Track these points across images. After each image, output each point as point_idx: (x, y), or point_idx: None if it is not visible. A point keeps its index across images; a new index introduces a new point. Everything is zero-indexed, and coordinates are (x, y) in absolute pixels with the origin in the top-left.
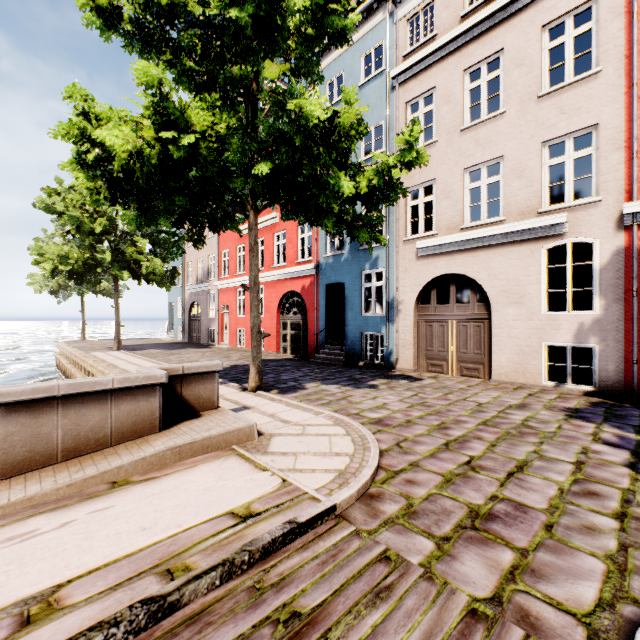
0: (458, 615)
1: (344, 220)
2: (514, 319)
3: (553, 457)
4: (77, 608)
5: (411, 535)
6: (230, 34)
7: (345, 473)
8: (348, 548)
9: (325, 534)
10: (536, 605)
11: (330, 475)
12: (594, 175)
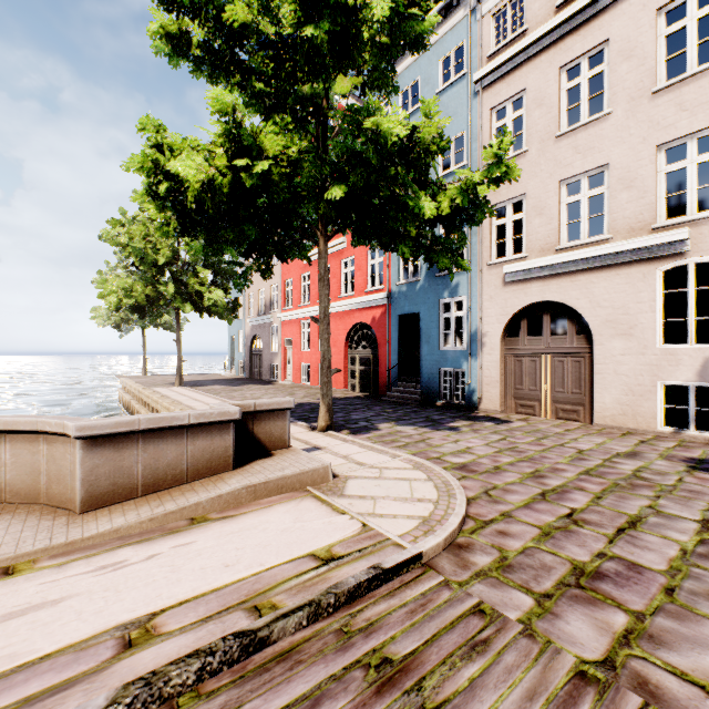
0: (564, 676)
1: (422, 244)
2: (622, 353)
3: (673, 513)
4: (173, 636)
5: (507, 589)
6: (304, 53)
7: (430, 520)
8: (438, 598)
9: (412, 582)
10: (656, 673)
11: (413, 522)
12: None
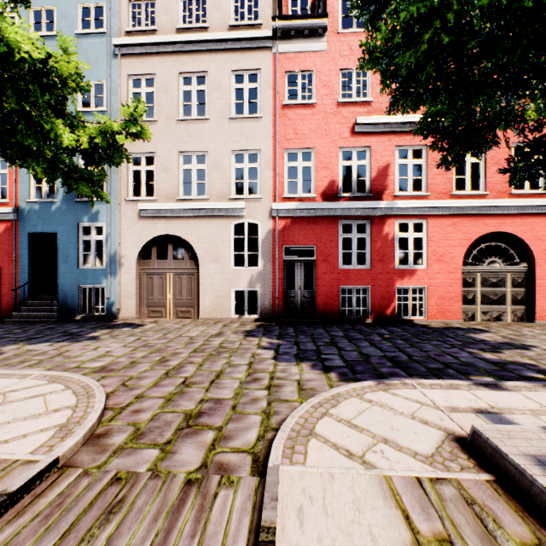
0: (179, 489)
1: (59, 168)
2: (215, 272)
3: (237, 363)
4: None
5: (140, 452)
6: None
7: (68, 425)
8: (77, 490)
9: (47, 490)
10: (227, 456)
11: (49, 433)
12: (259, 181)
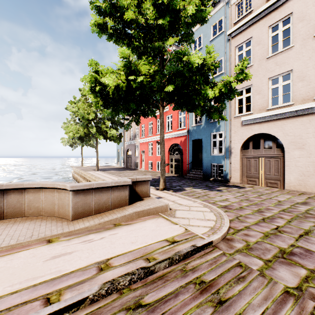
0: (279, 292)
1: (205, 109)
2: (299, 157)
3: None
4: (117, 267)
5: (251, 257)
6: (157, 30)
7: (214, 228)
8: (221, 259)
9: (209, 253)
10: None
11: (207, 228)
12: None
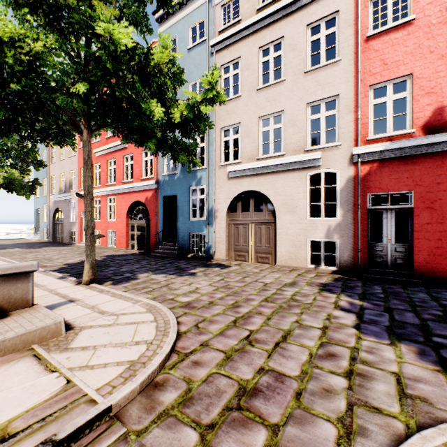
0: None
1: (166, 144)
2: (290, 223)
3: (308, 325)
4: None
5: (180, 428)
6: None
7: (136, 364)
8: None
9: (89, 445)
10: None
11: (120, 368)
12: (337, 128)
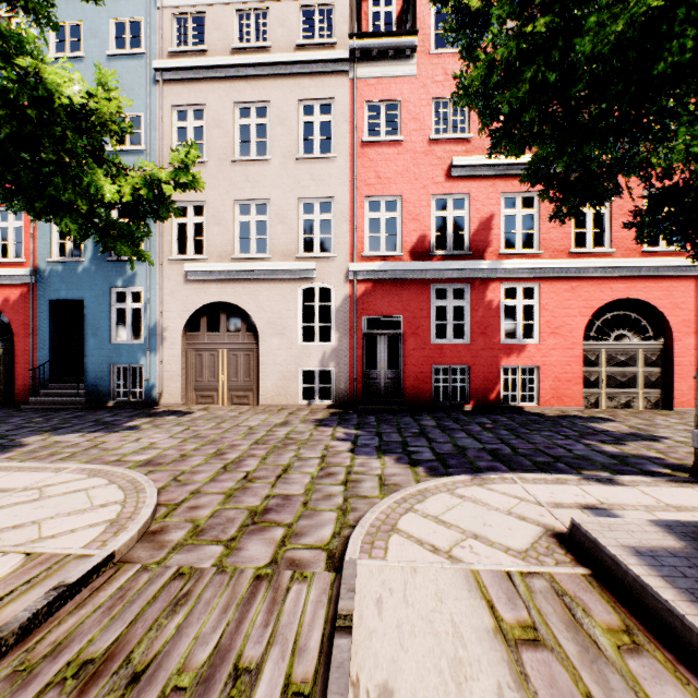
0: (248, 584)
1: (95, 224)
2: (278, 348)
3: (308, 457)
4: None
5: (202, 548)
6: None
7: (119, 520)
8: (137, 584)
9: (105, 584)
10: (299, 553)
11: (99, 528)
12: (333, 236)
